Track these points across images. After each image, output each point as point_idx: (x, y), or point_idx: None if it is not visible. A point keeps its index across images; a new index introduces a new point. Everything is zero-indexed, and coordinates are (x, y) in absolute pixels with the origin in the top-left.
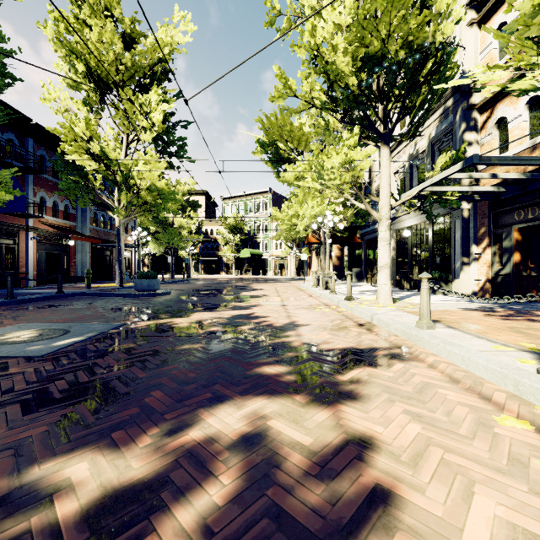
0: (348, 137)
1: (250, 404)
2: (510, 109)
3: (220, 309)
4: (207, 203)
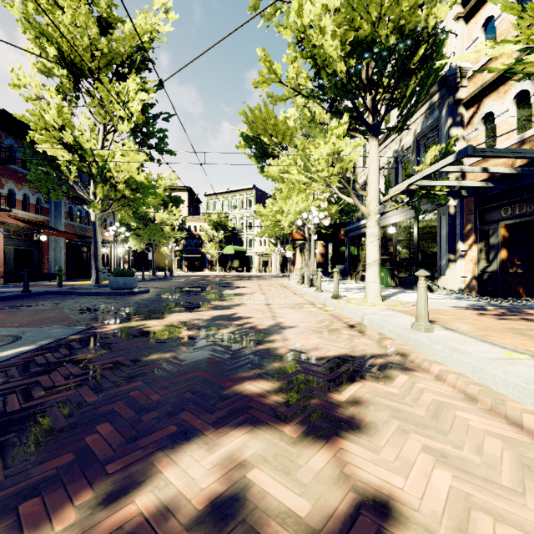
0: (336, 125)
1: (225, 442)
2: (498, 104)
3: (200, 309)
4: (190, 199)
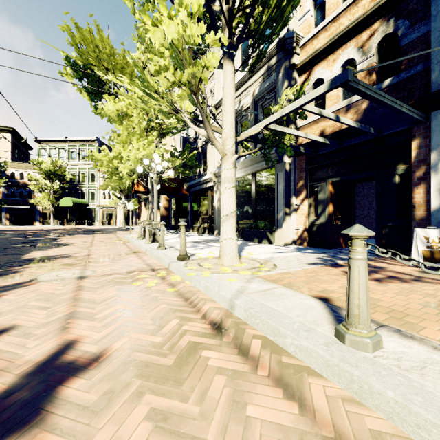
0: None
1: None
2: (327, 71)
3: None
4: (14, 143)
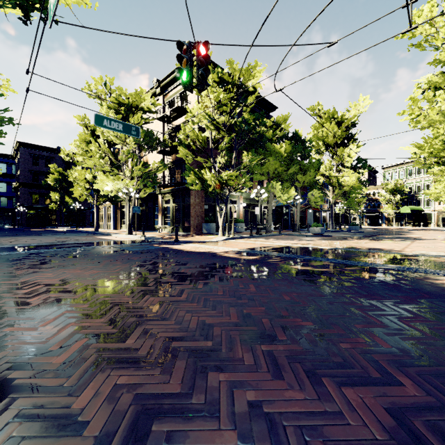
0: (444, 180)
1: (401, 239)
2: None
3: (392, 235)
4: (369, 173)
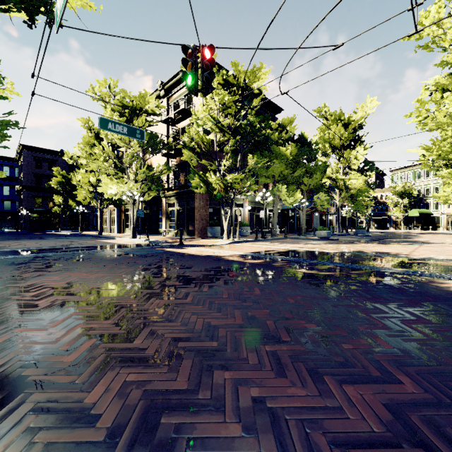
0: None
1: (409, 243)
2: None
3: (399, 239)
4: (376, 176)
